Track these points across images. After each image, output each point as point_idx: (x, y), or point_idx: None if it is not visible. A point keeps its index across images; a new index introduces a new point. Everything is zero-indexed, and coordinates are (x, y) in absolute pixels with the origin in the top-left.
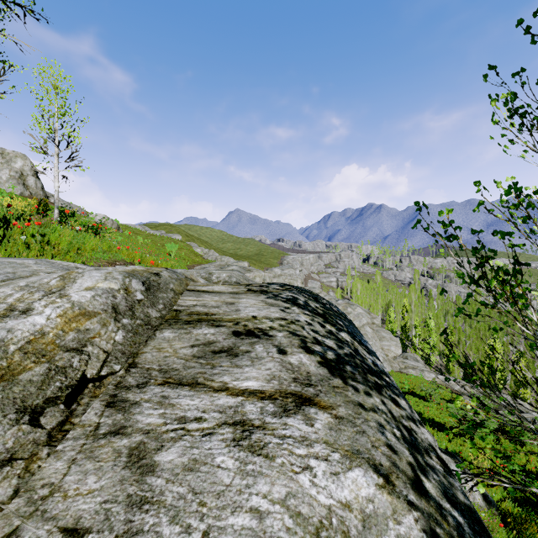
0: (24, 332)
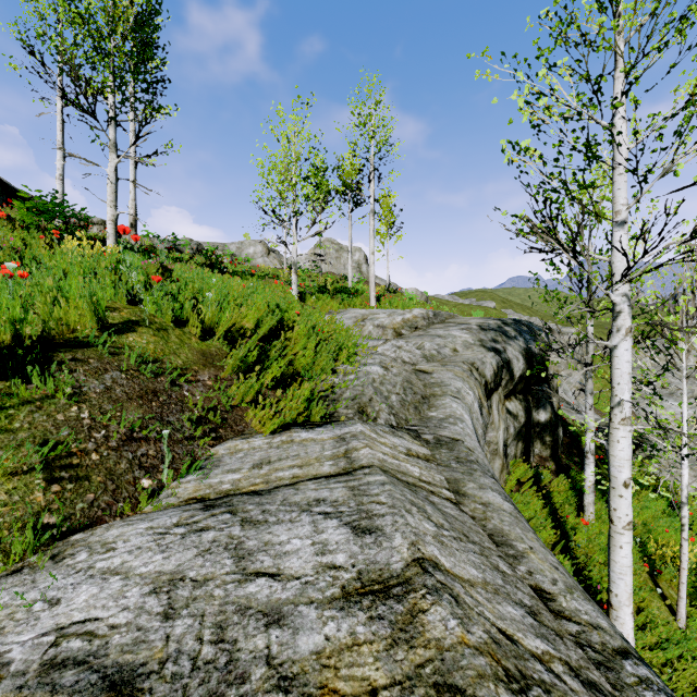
0: (406, 317)
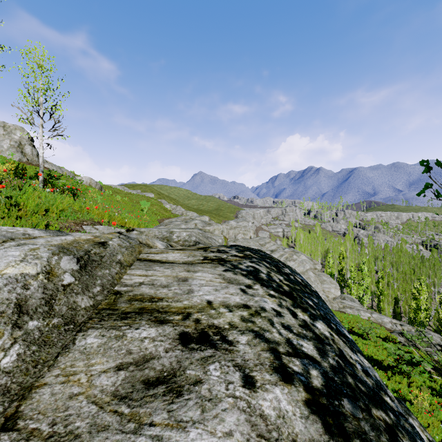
0: None
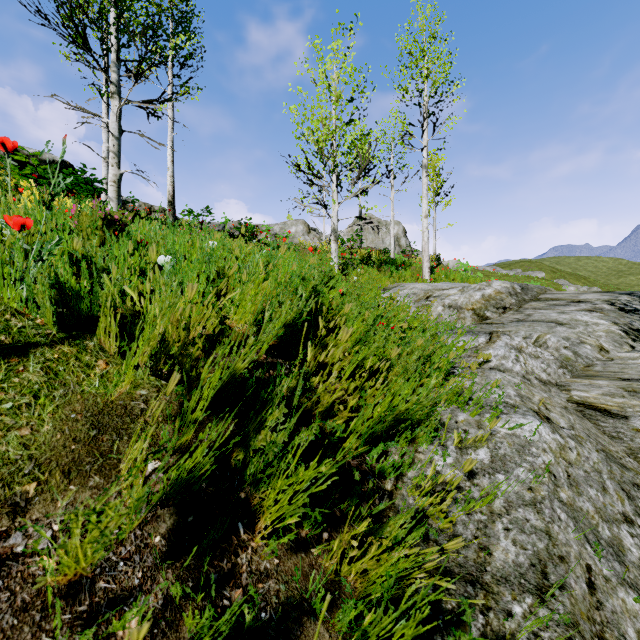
0: (486, 293)
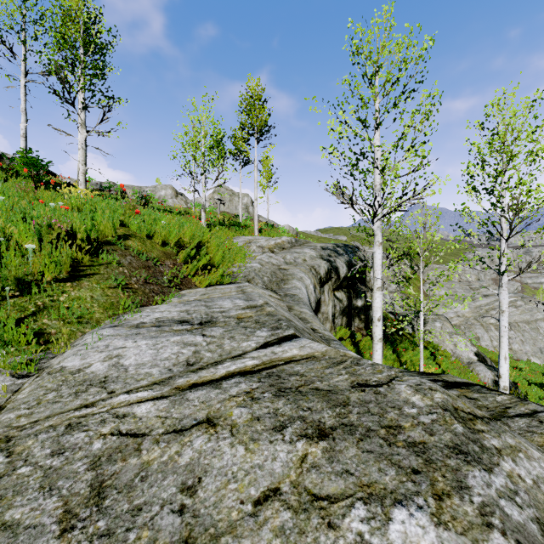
0: (277, 242)
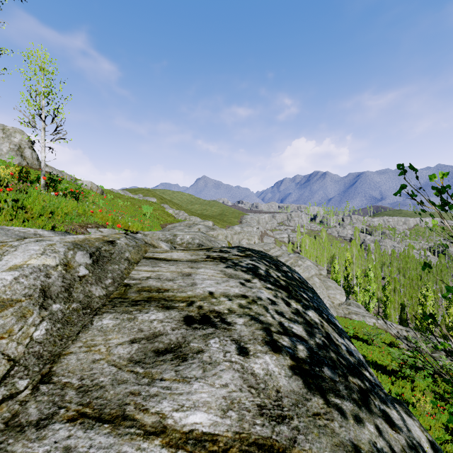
0: None
